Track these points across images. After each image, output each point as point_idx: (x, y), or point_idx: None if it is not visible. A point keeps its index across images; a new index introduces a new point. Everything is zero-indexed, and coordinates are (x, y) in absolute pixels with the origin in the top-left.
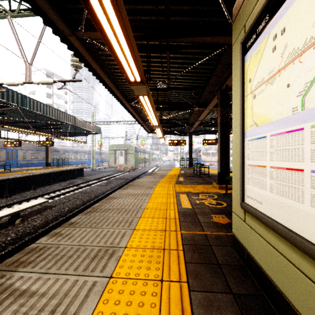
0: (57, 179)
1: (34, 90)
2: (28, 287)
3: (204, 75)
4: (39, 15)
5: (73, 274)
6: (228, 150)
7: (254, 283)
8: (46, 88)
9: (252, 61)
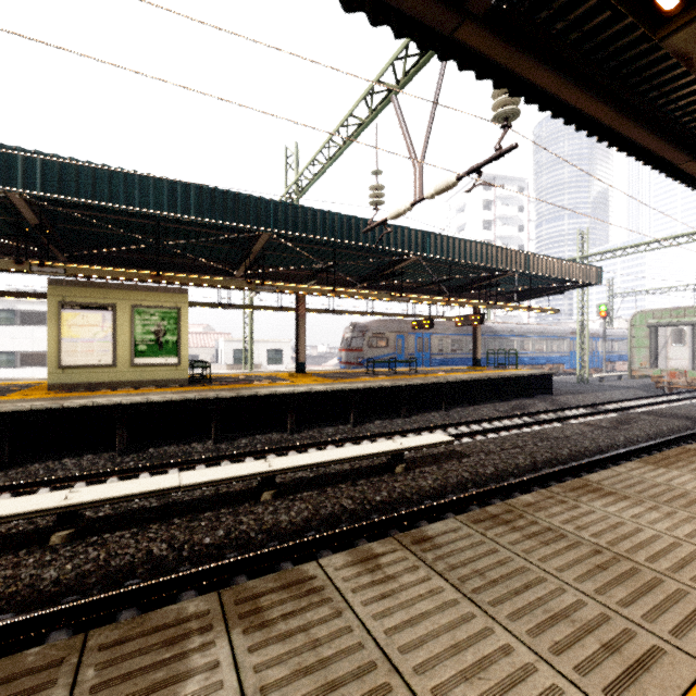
0: (490, 394)
1: (463, 223)
2: None
3: None
4: (383, 23)
5: None
6: None
7: None
8: (482, 211)
9: None
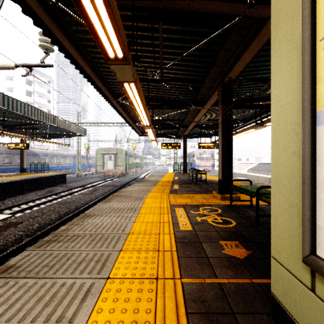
0: (33, 187)
1: (12, 87)
2: None
3: (204, 64)
4: None
5: None
6: (230, 154)
7: None
8: (26, 85)
9: None
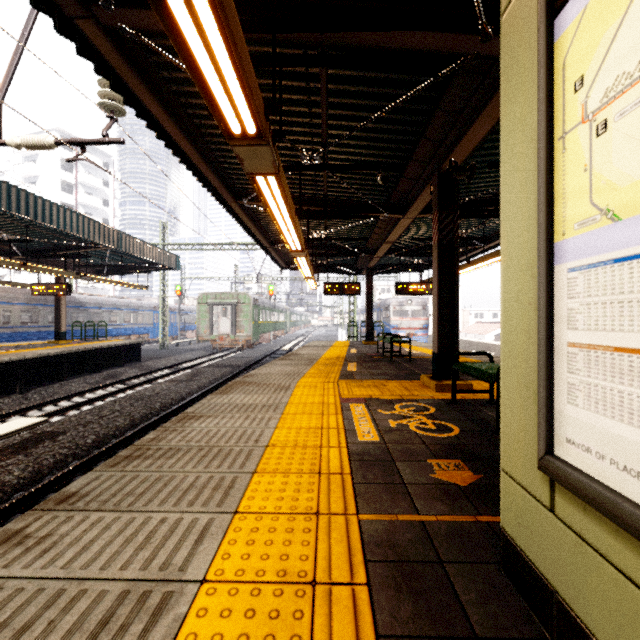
0: (79, 368)
1: (35, 175)
2: None
3: (405, 137)
4: None
5: None
6: (454, 305)
7: None
8: (62, 171)
9: (592, 17)
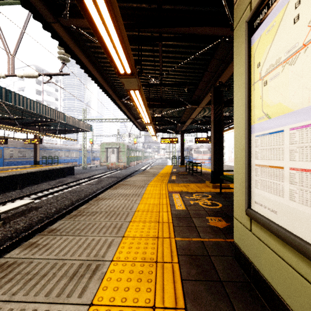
0: (46, 178)
1: (23, 87)
2: None
3: (198, 70)
4: None
5: (43, 302)
6: (221, 148)
7: (265, 307)
8: (36, 84)
9: (262, 41)
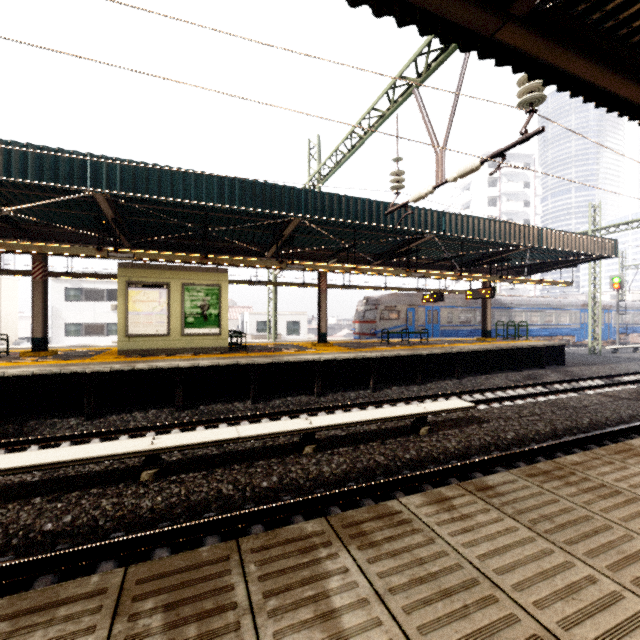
0: (501, 364)
1: (468, 201)
2: (340, 608)
3: None
4: (431, 33)
5: None
6: None
7: None
8: (487, 189)
9: None
